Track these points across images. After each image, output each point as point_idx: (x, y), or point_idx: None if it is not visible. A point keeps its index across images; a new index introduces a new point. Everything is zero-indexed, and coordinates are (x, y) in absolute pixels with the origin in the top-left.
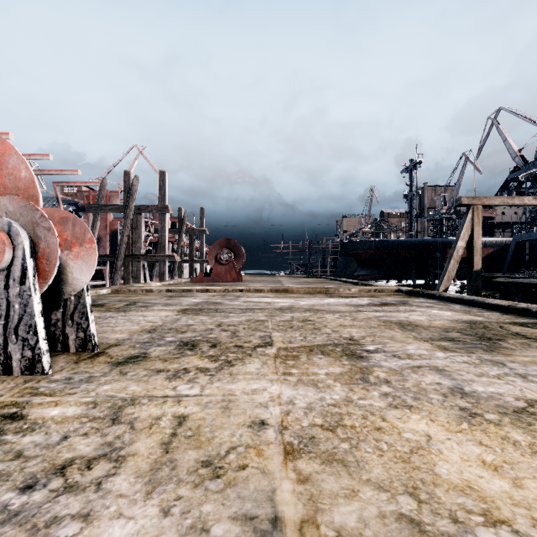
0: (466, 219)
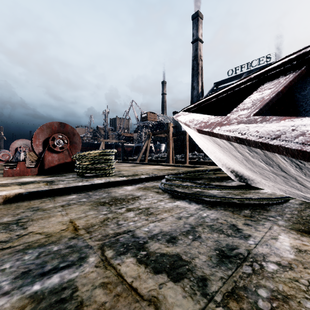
0: (101, 144)
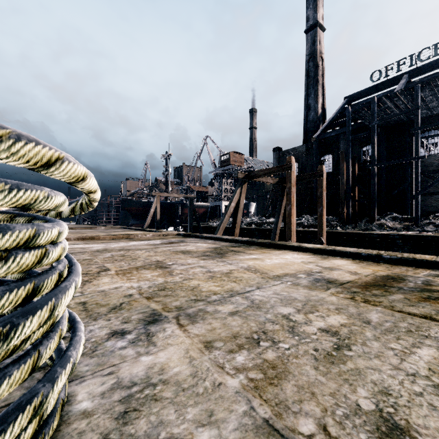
0: (154, 201)
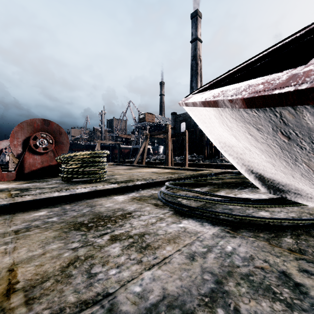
0: (97, 145)
